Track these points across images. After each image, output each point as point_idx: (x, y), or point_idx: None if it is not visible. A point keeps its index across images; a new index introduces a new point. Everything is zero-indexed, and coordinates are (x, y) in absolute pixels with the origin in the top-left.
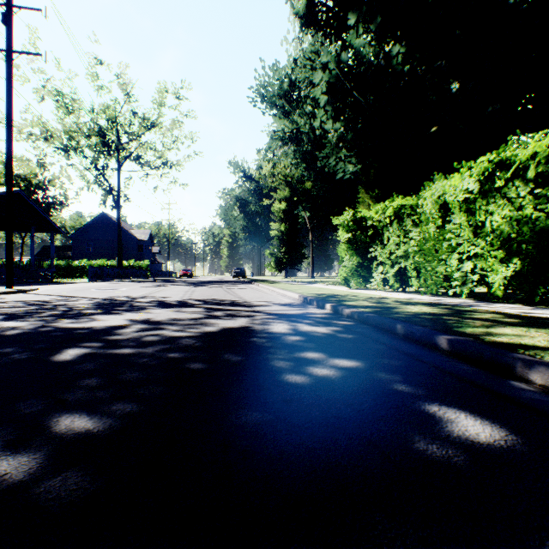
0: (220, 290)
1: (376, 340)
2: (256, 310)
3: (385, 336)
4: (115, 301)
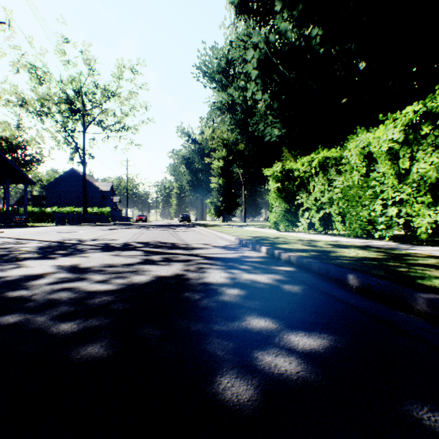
0: (166, 233)
1: (328, 295)
2: (194, 253)
3: (335, 288)
4: (62, 244)
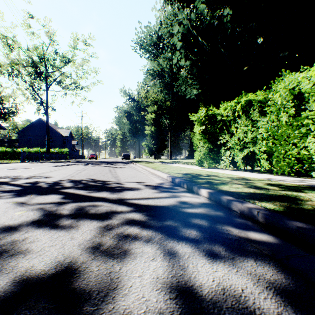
0: (106, 169)
1: None
2: (122, 197)
3: None
4: None
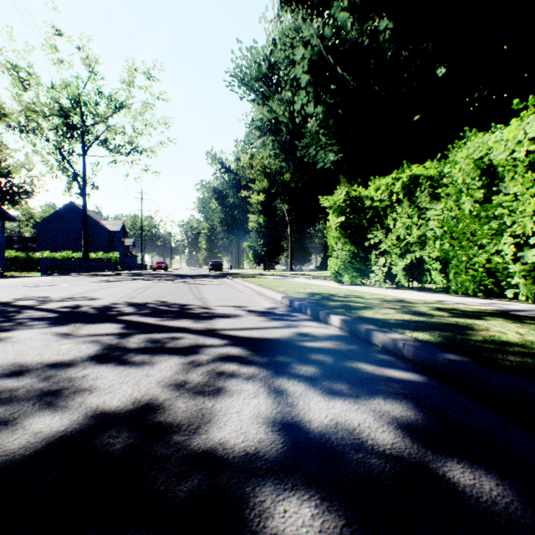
0: (184, 286)
1: None
2: (212, 327)
3: None
4: (2, 308)
